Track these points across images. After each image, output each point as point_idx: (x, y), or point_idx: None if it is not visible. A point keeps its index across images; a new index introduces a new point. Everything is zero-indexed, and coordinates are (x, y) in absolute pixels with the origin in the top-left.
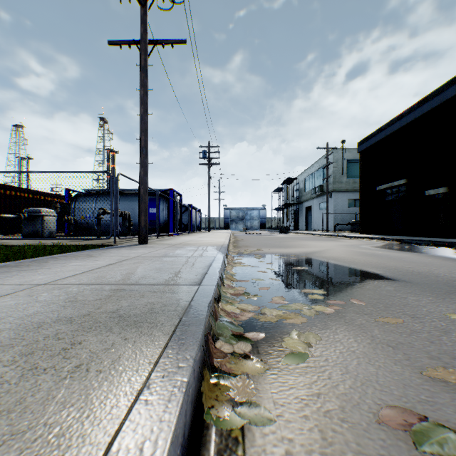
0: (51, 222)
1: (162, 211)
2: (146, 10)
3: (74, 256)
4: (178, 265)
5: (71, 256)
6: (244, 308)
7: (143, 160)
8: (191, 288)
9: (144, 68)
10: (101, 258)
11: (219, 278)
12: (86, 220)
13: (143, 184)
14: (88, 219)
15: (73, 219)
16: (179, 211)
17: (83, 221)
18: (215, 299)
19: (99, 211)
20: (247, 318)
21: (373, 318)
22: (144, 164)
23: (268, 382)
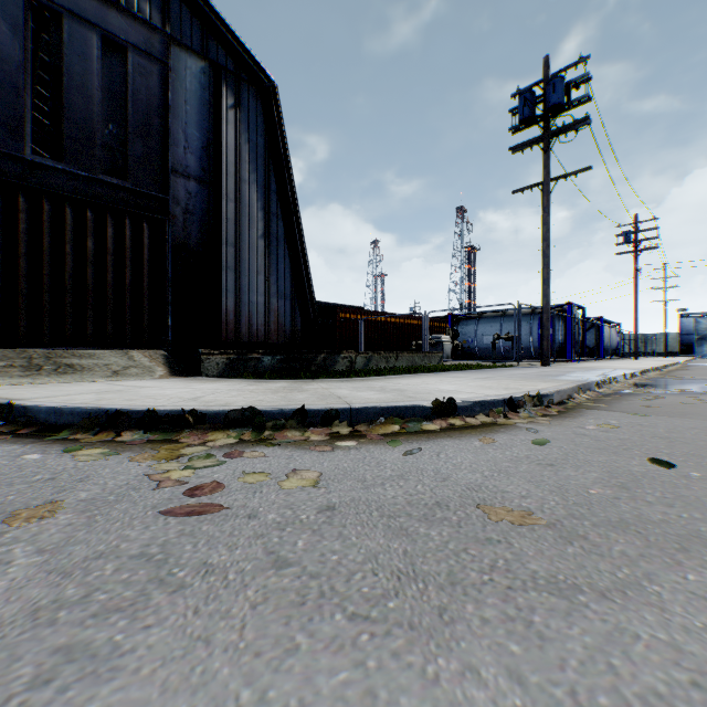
0: (447, 347)
1: (556, 332)
2: (548, 154)
3: (507, 369)
4: (584, 374)
5: (506, 369)
6: (622, 388)
7: (545, 291)
8: (593, 377)
9: (546, 207)
10: (527, 370)
11: (612, 378)
12: (468, 345)
13: (545, 312)
14: (470, 343)
15: (459, 344)
16: (580, 331)
17: (464, 346)
18: (605, 381)
19: (494, 336)
20: (621, 389)
21: (699, 395)
22: (546, 295)
23: (617, 394)
